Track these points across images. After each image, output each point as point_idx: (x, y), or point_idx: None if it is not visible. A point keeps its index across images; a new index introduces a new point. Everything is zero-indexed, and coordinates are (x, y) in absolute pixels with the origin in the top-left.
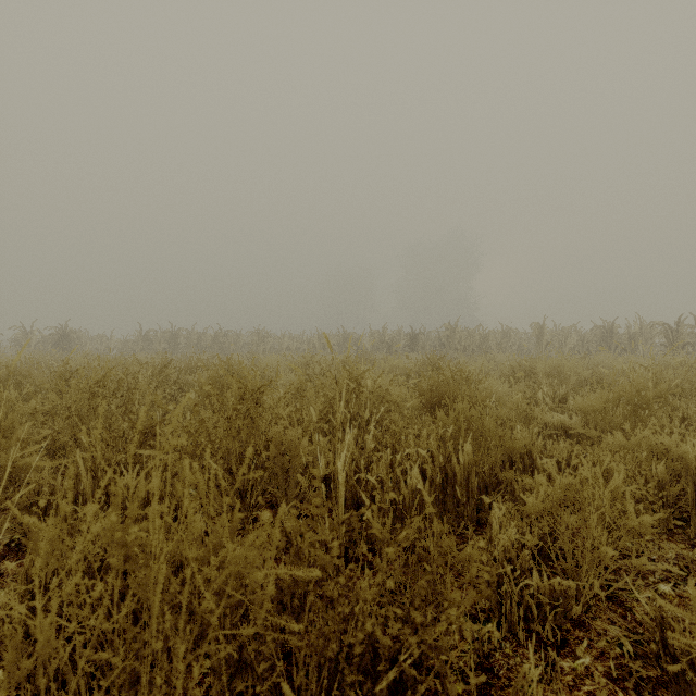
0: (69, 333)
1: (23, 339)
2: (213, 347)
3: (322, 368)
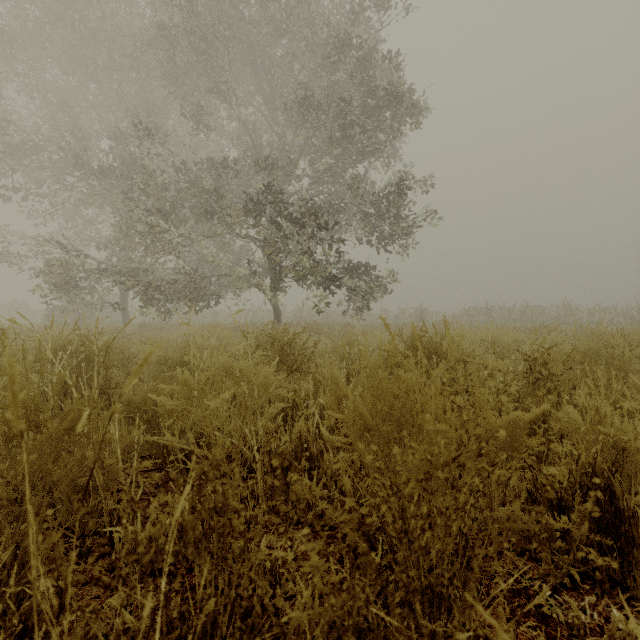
0: (424, 311)
1: (402, 315)
2: (521, 319)
3: None
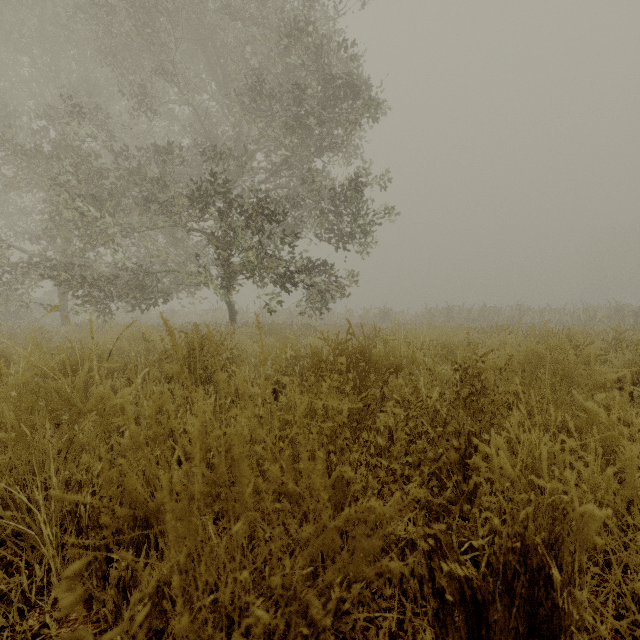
0: (387, 311)
1: (366, 315)
2: (479, 319)
3: (595, 332)
